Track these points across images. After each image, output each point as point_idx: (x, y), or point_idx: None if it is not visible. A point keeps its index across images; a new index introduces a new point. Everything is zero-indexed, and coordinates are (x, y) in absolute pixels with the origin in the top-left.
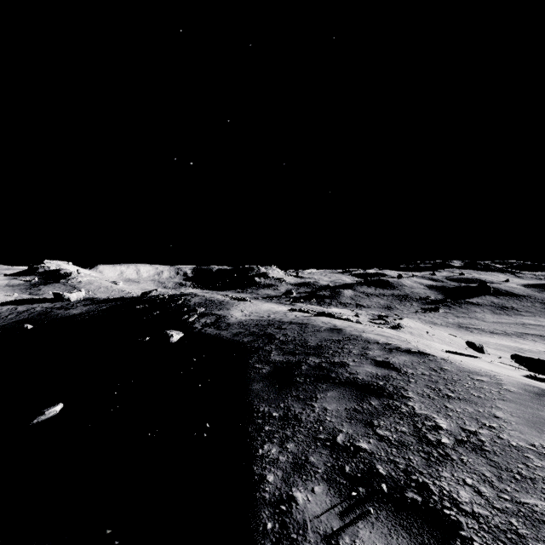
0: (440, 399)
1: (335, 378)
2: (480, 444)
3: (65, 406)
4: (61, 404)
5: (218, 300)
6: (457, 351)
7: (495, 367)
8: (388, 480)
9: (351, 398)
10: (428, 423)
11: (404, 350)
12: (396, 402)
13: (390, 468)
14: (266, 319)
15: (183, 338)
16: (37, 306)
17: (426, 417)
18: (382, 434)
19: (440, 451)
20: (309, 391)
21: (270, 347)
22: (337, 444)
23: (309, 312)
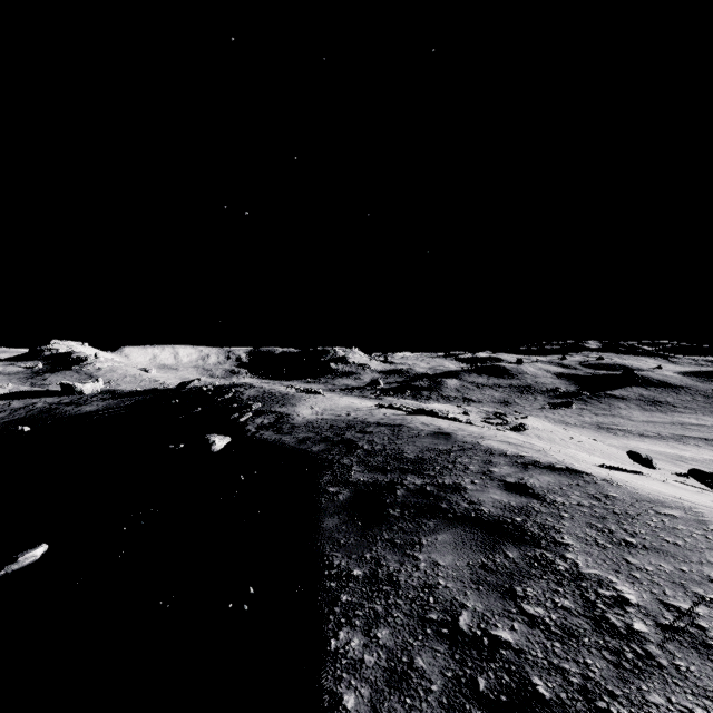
0: (616, 548)
1: (447, 510)
2: (702, 636)
3: (52, 547)
4: (45, 546)
5: (280, 392)
6: (614, 464)
7: (673, 489)
8: (557, 711)
9: (475, 545)
10: (605, 593)
11: (544, 466)
12: (546, 553)
13: (556, 684)
14: (345, 419)
15: (230, 445)
16: (39, 402)
17: (599, 581)
18: (533, 613)
19: (636, 649)
20: (409, 532)
21: (350, 459)
22: (460, 633)
23: (403, 408)
